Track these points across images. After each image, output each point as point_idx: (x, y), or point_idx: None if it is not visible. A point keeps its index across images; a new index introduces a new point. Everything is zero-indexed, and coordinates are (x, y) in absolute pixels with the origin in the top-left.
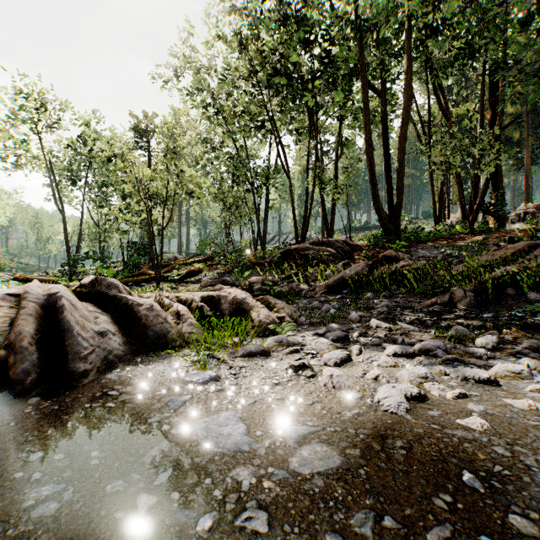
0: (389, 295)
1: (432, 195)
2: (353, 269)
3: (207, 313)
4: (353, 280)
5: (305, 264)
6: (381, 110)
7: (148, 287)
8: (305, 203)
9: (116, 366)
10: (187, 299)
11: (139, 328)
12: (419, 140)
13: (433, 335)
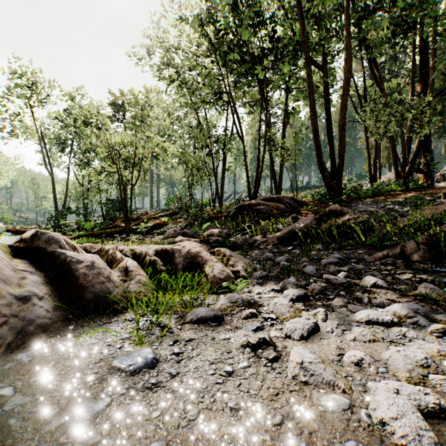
0: (338, 247)
1: (368, 157)
2: (302, 222)
3: (160, 267)
4: (303, 232)
5: (258, 218)
6: (325, 81)
7: (118, 238)
8: (257, 165)
9: (36, 340)
10: (142, 252)
11: (77, 288)
12: (356, 110)
13: (398, 293)
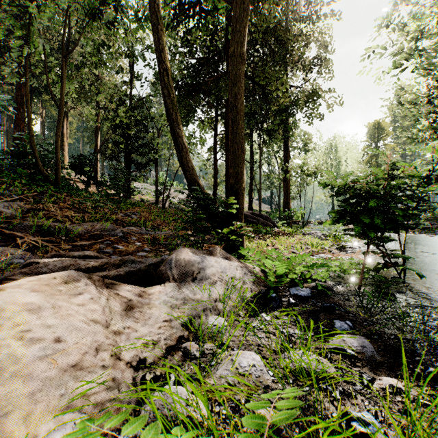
0: None
1: None
2: None
3: None
4: None
5: None
6: None
7: None
8: None
9: None
10: None
11: None
12: None
13: None
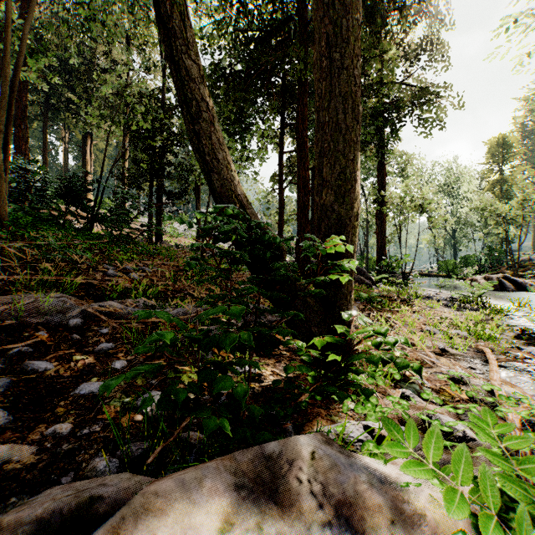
0: None
1: None
2: None
3: None
4: None
5: None
6: None
7: None
8: None
9: (513, 291)
10: (534, 282)
11: (517, 286)
12: None
13: None
